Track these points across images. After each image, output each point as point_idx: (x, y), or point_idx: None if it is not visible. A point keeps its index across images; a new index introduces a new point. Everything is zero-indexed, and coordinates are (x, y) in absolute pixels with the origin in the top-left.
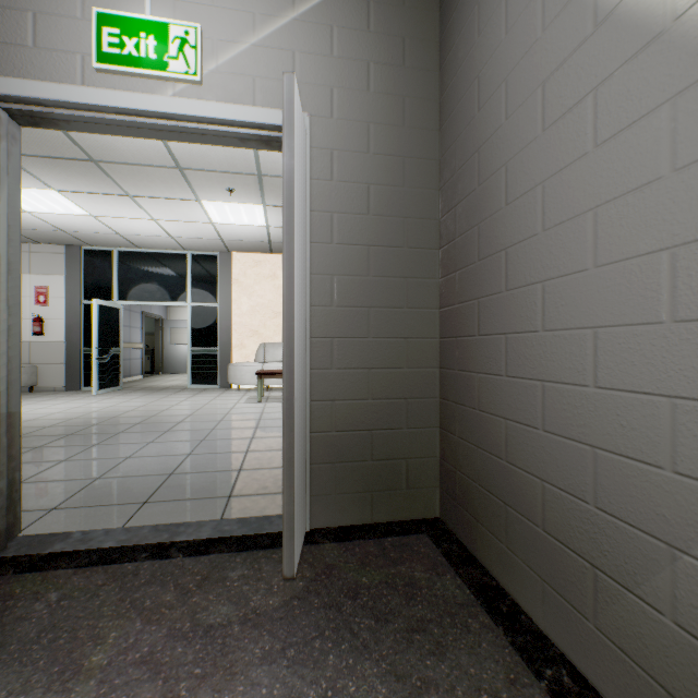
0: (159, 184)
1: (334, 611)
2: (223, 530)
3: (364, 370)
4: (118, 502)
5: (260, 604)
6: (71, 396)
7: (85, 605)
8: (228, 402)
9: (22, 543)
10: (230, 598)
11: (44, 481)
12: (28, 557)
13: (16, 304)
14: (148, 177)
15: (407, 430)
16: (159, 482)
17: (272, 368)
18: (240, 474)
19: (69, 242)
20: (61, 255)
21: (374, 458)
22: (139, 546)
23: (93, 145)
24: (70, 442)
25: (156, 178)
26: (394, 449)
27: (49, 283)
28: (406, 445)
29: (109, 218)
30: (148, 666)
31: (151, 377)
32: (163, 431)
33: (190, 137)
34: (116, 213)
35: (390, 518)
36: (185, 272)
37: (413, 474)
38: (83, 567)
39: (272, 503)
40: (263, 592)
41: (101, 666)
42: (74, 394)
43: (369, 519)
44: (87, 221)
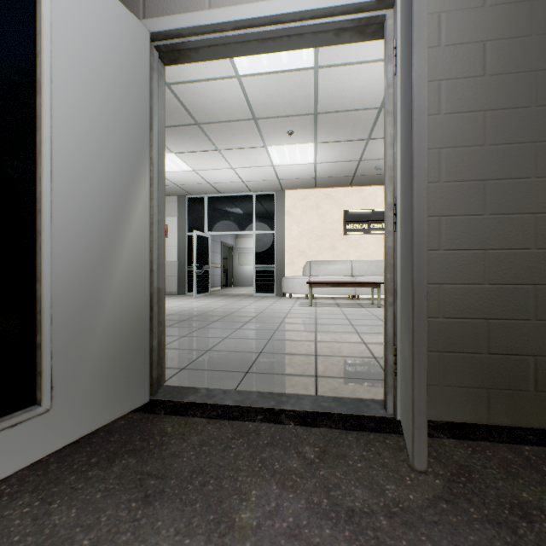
0: (239, 137)
1: (507, 532)
2: (321, 406)
3: (478, 251)
4: (226, 369)
5: (398, 497)
6: (180, 298)
7: (222, 455)
8: (285, 305)
9: (166, 391)
10: (359, 480)
11: (173, 348)
12: (172, 403)
13: (162, 204)
14: (232, 131)
15: (535, 321)
16: (253, 358)
17: (316, 280)
18: (317, 359)
19: (179, 193)
20: (174, 203)
21: (491, 351)
22: (252, 408)
23: (198, 110)
24: (185, 324)
25: (237, 131)
26: (517, 343)
27: (168, 222)
28: (533, 339)
29: (204, 171)
30: (300, 543)
31: (226, 288)
32: (244, 322)
33: (289, 44)
34: (208, 166)
35: (512, 422)
36: (251, 208)
37: (544, 375)
38: (213, 419)
39: (358, 387)
40: (395, 482)
41: (252, 527)
42: (182, 296)
43: (484, 419)
44: (190, 176)
